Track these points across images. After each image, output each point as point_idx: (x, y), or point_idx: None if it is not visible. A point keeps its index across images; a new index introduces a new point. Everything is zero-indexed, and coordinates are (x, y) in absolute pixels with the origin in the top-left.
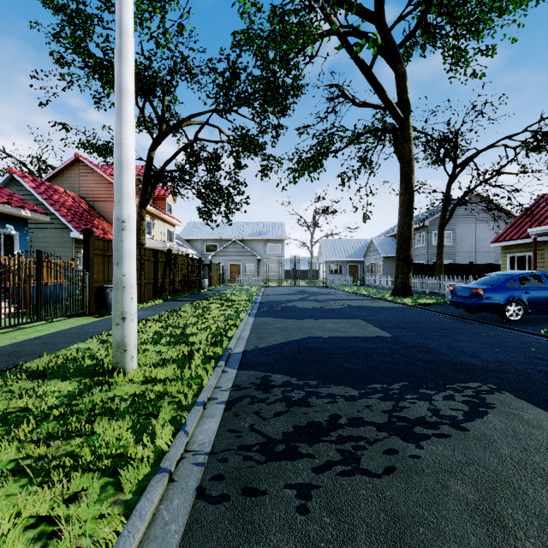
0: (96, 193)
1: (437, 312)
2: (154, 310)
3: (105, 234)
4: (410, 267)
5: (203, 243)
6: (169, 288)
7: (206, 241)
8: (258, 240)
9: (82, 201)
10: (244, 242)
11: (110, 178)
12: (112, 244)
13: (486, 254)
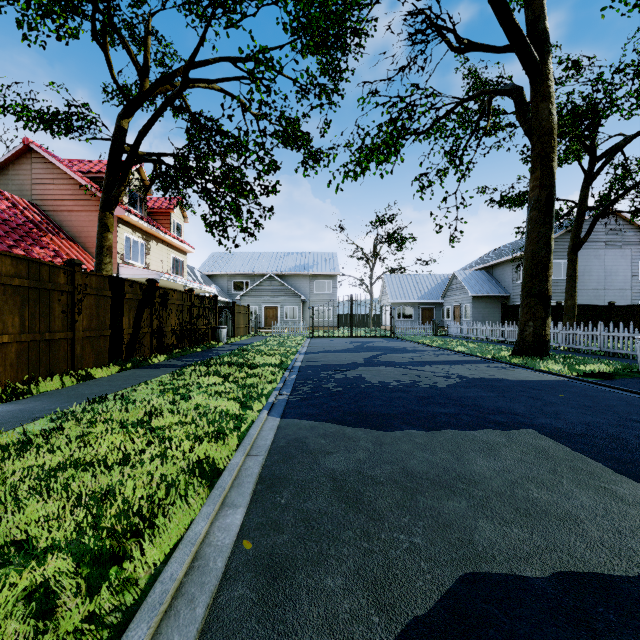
0: (56, 198)
1: None
2: (71, 396)
3: (59, 257)
4: (548, 309)
5: (230, 280)
6: (150, 343)
7: (234, 276)
8: (302, 275)
9: (32, 209)
10: (284, 278)
11: (77, 175)
12: None
13: (620, 292)
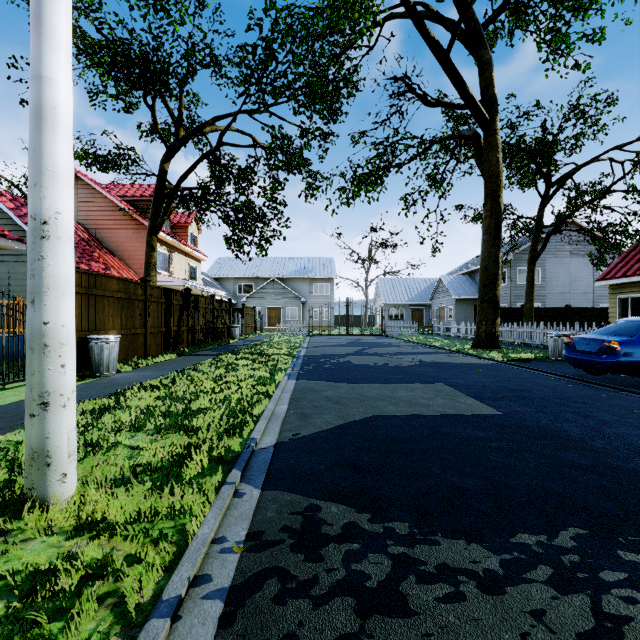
0: (98, 218)
1: (544, 372)
2: (160, 369)
3: (108, 269)
4: (497, 311)
5: (235, 283)
6: (187, 338)
7: (240, 280)
8: (302, 279)
9: (80, 228)
10: (285, 282)
11: (116, 200)
12: (102, 279)
13: (583, 296)
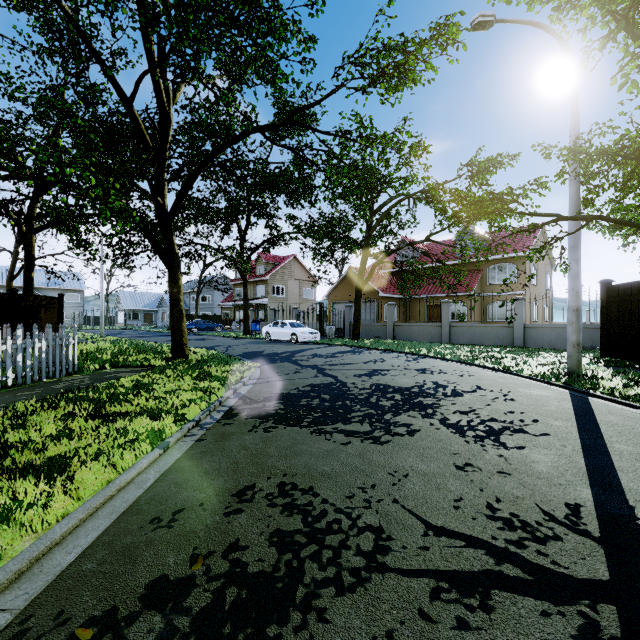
0: None
1: None
2: None
3: None
4: None
5: None
6: None
7: None
8: (54, 289)
9: None
10: (37, 290)
11: None
12: None
13: None
